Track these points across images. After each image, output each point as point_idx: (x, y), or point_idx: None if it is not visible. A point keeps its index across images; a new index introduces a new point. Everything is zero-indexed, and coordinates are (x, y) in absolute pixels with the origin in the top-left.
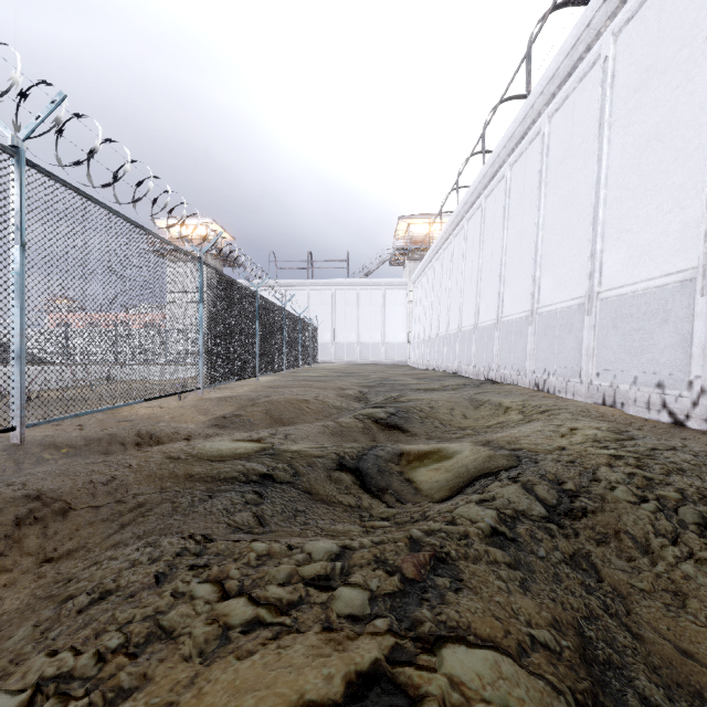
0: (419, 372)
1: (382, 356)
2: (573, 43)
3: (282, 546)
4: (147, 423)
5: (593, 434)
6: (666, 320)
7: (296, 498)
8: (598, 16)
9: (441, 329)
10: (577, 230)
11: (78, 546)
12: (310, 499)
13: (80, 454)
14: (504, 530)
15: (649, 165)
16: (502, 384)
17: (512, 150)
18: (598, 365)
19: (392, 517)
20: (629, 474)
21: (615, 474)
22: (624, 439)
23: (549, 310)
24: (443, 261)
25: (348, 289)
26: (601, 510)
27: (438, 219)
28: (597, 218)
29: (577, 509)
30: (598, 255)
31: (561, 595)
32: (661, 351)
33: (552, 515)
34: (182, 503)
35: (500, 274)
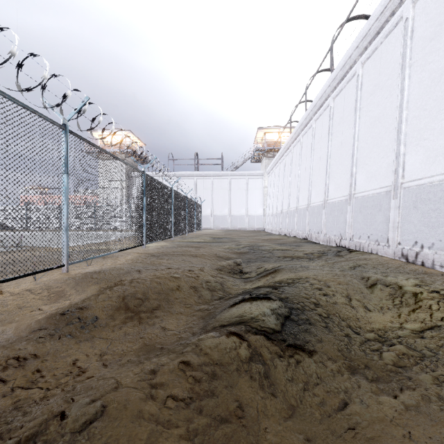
0: (276, 238)
1: (246, 224)
2: None
3: None
4: None
5: None
6: None
7: None
8: None
9: (291, 205)
10: None
11: None
12: None
13: None
14: None
15: None
16: (360, 253)
17: (364, 49)
18: None
19: None
20: None
21: None
22: None
23: (420, 184)
24: (292, 155)
25: (222, 178)
26: None
27: (285, 129)
28: None
29: None
30: None
31: None
32: None
33: None
34: None
35: (352, 157)
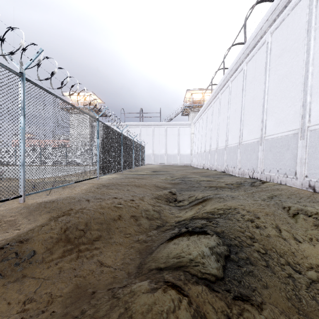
0: (201, 171)
1: (178, 161)
2: None
3: None
4: None
5: None
6: None
7: None
8: None
9: (212, 147)
10: None
11: None
12: None
13: None
14: None
15: None
16: (271, 184)
17: (273, 21)
18: None
19: None
20: None
21: None
22: None
23: None
24: (213, 109)
25: (160, 127)
26: None
27: (206, 90)
28: None
29: None
30: None
31: None
32: None
33: None
34: None
35: (263, 107)
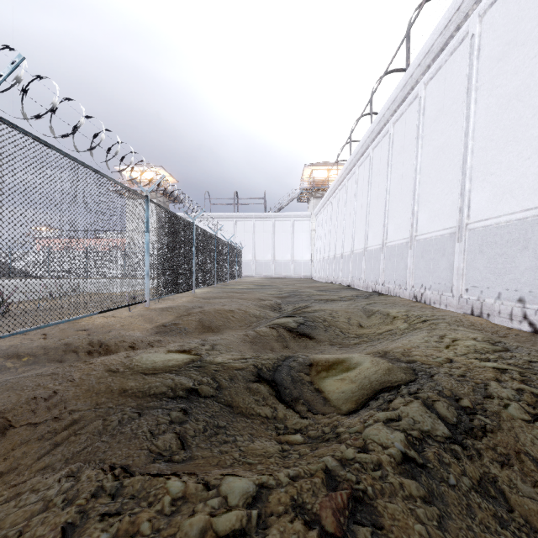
0: (320, 285)
1: (292, 271)
2: (446, 24)
3: (198, 485)
4: (101, 331)
5: (473, 345)
6: (526, 247)
7: (218, 413)
8: (466, 1)
9: (337, 251)
10: (448, 173)
11: (10, 468)
12: (231, 413)
13: (38, 362)
14: (413, 455)
15: (510, 120)
16: (387, 296)
17: (394, 111)
18: (467, 282)
19: (305, 429)
20: (517, 390)
21: (506, 390)
22: (501, 350)
23: (425, 238)
24: (339, 198)
25: (265, 220)
26: (499, 429)
27: (334, 166)
28: (465, 164)
29: (476, 428)
30: (466, 194)
31: (479, 534)
32: (521, 272)
33: (454, 434)
34: (113, 421)
35: (385, 209)
